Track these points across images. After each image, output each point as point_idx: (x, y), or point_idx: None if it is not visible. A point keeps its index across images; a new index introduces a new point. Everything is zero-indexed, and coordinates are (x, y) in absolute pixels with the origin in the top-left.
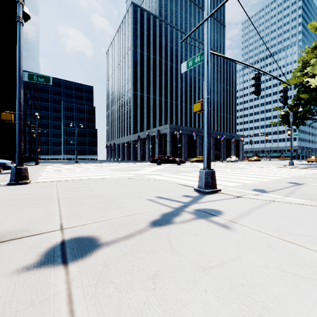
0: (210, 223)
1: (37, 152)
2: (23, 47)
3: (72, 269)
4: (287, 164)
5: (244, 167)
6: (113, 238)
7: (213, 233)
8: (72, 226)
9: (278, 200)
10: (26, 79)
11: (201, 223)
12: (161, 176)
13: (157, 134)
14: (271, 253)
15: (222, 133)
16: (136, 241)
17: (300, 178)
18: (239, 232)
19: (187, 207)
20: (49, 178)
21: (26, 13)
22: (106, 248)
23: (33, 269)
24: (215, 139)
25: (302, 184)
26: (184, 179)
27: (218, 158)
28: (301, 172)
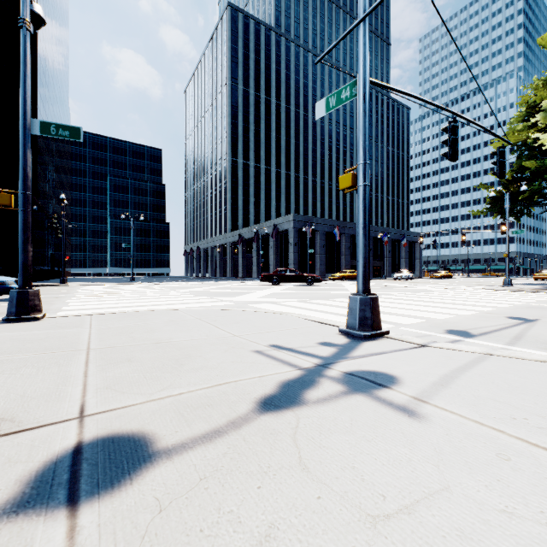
0: (377, 403)
1: (63, 262)
2: (39, 81)
3: (84, 519)
4: (500, 283)
5: (425, 288)
6: (182, 440)
7: (384, 427)
8: (103, 409)
9: (498, 353)
10: (37, 133)
11: (359, 404)
12: (280, 305)
13: (273, 231)
14: (512, 478)
15: (386, 230)
16: (228, 446)
17: (529, 309)
18: (437, 425)
19: (330, 367)
20: (81, 309)
21: (37, 14)
22: (165, 463)
23: (1, 519)
24: (373, 241)
25: (535, 321)
26: (320, 310)
27: (378, 273)
28: (528, 297)
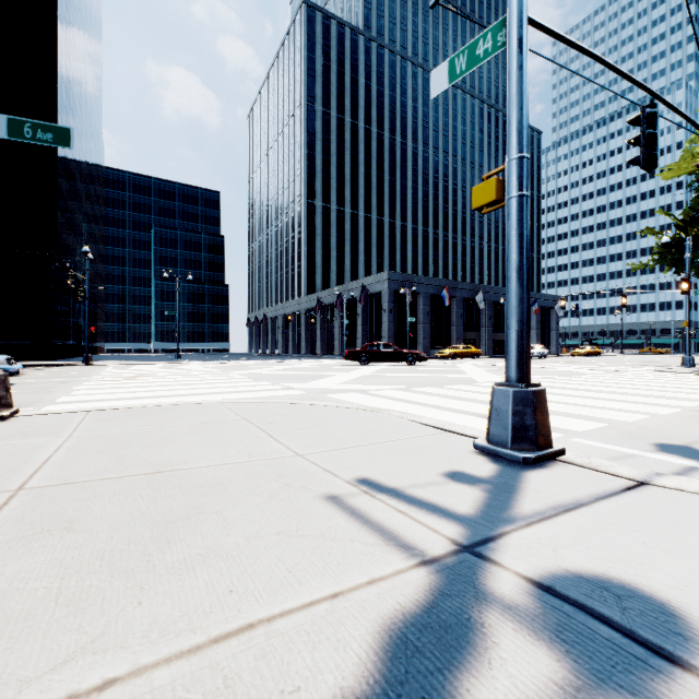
0: None
1: (87, 335)
2: (60, 102)
3: None
4: (672, 363)
5: (572, 370)
6: None
7: None
8: None
9: None
10: (3, 135)
11: None
12: (371, 395)
13: (361, 294)
14: None
15: None
16: None
17: None
18: None
19: (490, 557)
20: (83, 401)
21: None
22: None
23: None
24: (494, 306)
25: None
26: (432, 405)
27: (500, 348)
28: None
